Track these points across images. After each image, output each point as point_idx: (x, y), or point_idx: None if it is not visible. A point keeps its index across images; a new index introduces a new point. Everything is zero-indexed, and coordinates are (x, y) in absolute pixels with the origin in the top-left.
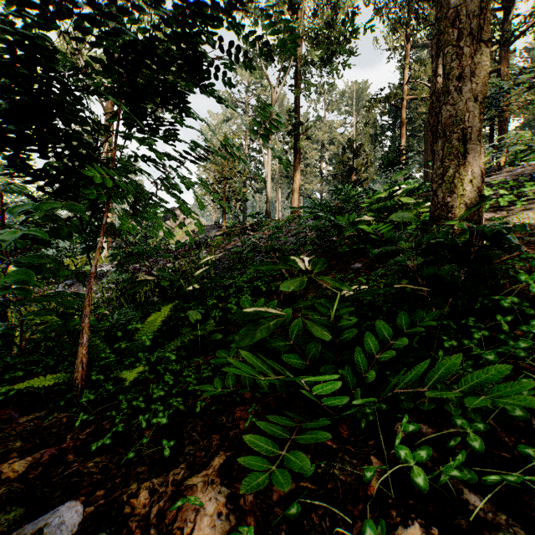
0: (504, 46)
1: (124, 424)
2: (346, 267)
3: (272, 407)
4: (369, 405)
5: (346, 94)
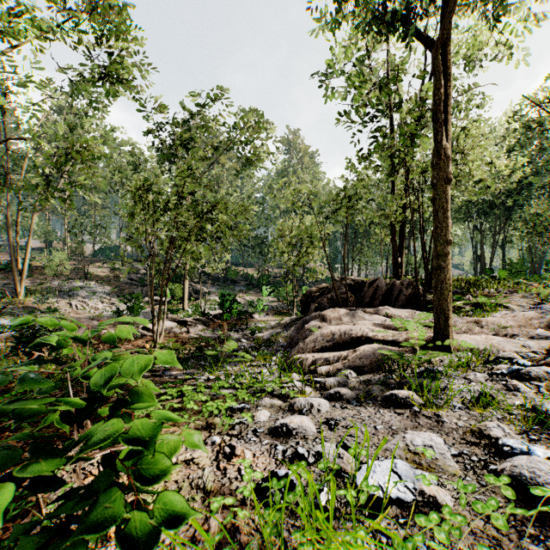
0: None
1: None
2: None
3: None
4: None
5: None
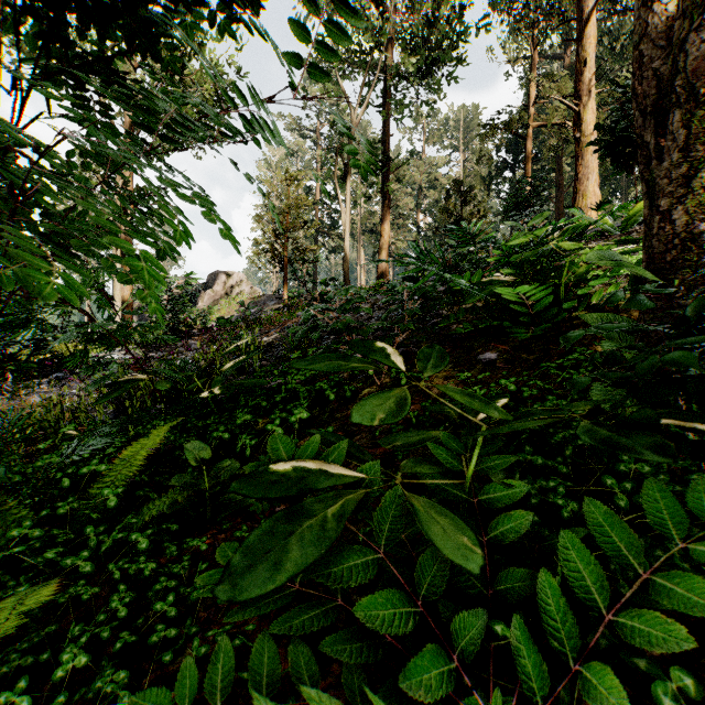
0: None
1: None
2: (470, 359)
3: None
4: None
5: (451, 122)
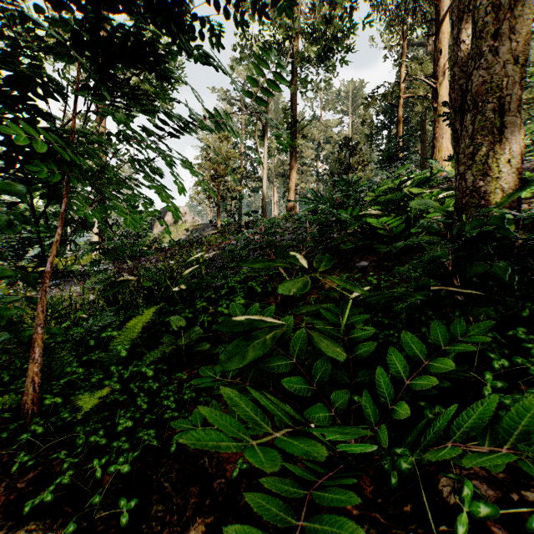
0: None
1: (74, 471)
2: (350, 266)
3: (268, 444)
4: (404, 455)
5: (342, 93)
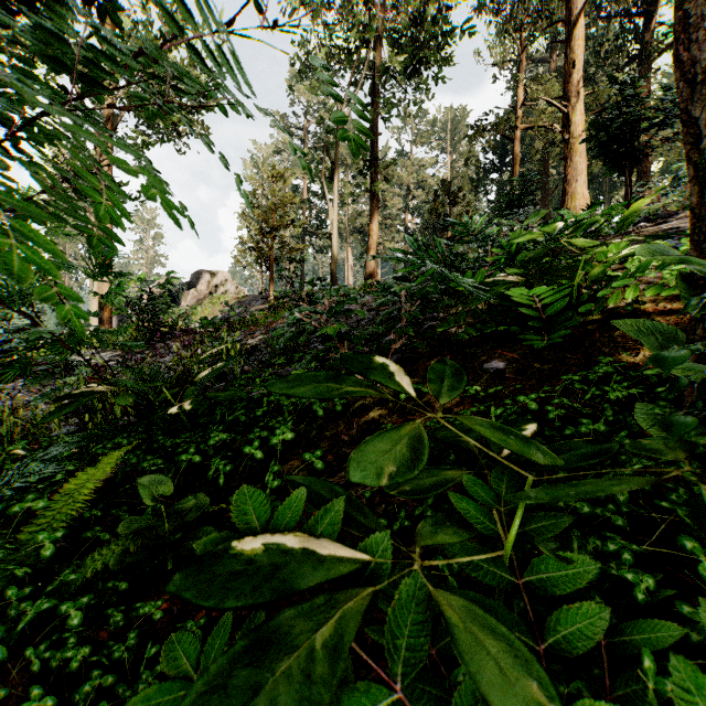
0: (645, 63)
1: None
2: (474, 368)
3: None
4: None
5: (438, 123)
